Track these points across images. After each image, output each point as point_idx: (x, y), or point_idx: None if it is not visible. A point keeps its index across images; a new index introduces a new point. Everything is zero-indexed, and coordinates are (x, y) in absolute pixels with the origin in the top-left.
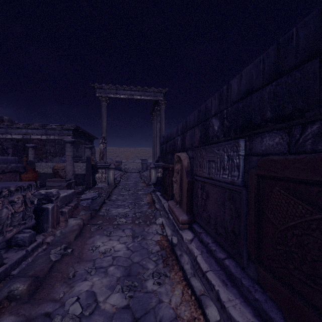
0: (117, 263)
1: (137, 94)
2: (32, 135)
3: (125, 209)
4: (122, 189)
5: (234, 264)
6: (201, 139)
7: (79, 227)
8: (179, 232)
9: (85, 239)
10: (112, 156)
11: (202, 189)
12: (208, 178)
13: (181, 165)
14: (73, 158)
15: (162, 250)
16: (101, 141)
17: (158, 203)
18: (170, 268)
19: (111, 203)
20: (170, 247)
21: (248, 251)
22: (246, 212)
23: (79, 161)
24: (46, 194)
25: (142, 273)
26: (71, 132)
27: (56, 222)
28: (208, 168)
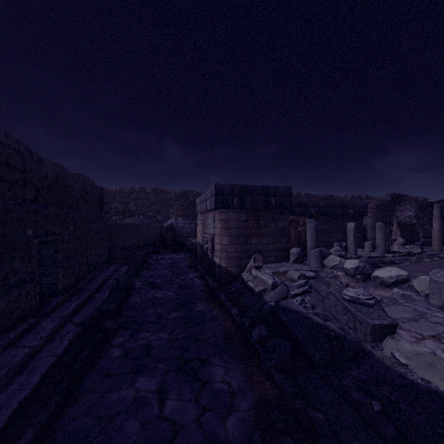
0: None
1: None
2: None
3: None
4: None
5: None
6: None
7: None
8: None
9: None
10: None
11: None
12: None
13: None
14: None
15: None
16: None
17: None
18: None
19: None
20: None
21: None
22: None
23: None
24: None
25: None
26: None
27: None
28: None
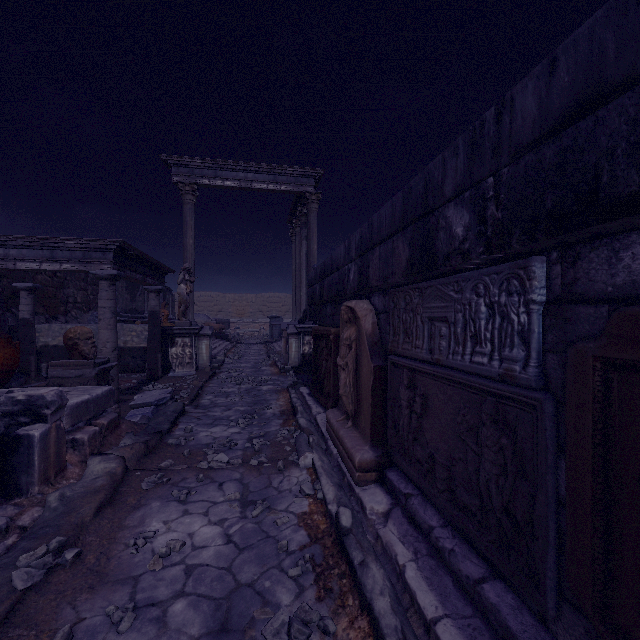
0: (197, 589)
1: (260, 180)
2: (19, 261)
3: (228, 427)
4: (227, 381)
5: (512, 600)
6: (412, 263)
7: (112, 480)
8: (355, 490)
9: (122, 513)
10: (211, 311)
11: (410, 388)
12: (428, 363)
13: (357, 330)
14: (114, 314)
15: (313, 543)
16: (183, 278)
17: (304, 413)
18: (336, 603)
19: (199, 412)
20: (335, 536)
21: (559, 574)
22: (553, 462)
23: (137, 320)
24: (28, 401)
25: (260, 623)
26: (110, 255)
27: (56, 469)
28: (427, 337)
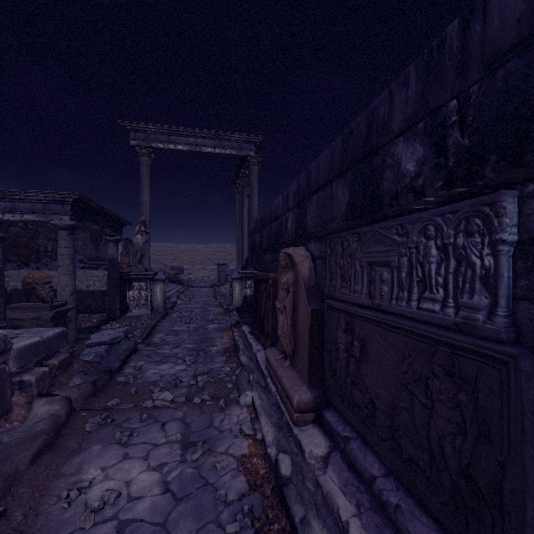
0: None
1: (208, 145)
2: None
3: (176, 364)
4: (177, 321)
5: None
6: (353, 207)
7: (55, 422)
8: (294, 431)
9: (61, 459)
10: (167, 259)
11: (347, 331)
12: (367, 307)
13: (294, 275)
14: (73, 261)
15: (252, 491)
16: (139, 229)
17: (246, 350)
18: None
19: (150, 350)
20: (274, 483)
21: None
22: (530, 429)
23: (100, 266)
24: None
25: None
26: (69, 207)
27: None
28: (366, 281)
